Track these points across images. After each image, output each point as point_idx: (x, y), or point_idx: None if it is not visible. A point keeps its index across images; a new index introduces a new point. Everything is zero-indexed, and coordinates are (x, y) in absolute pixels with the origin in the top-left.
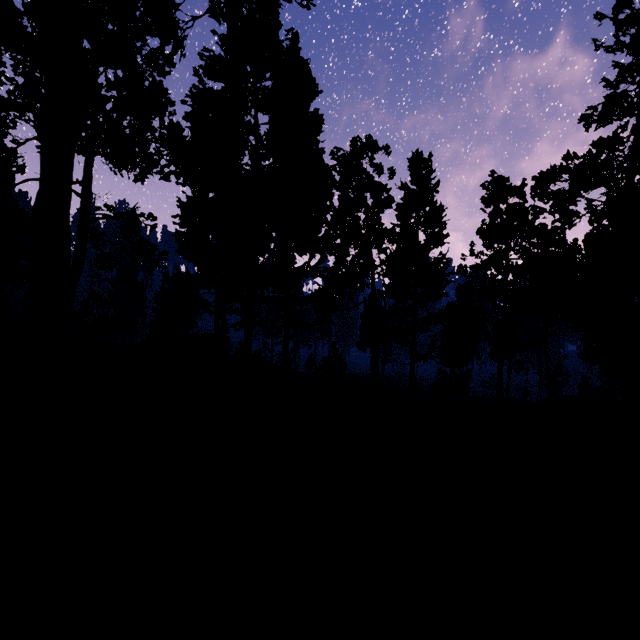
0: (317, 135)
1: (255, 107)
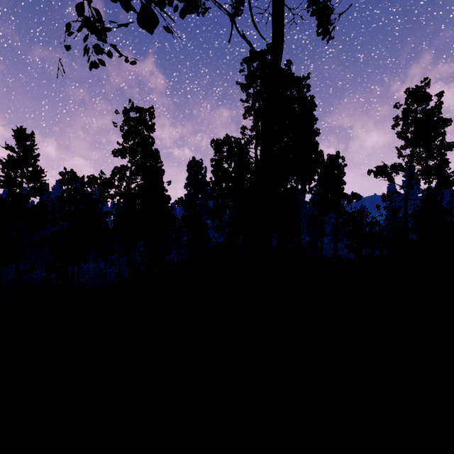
0: None
1: None
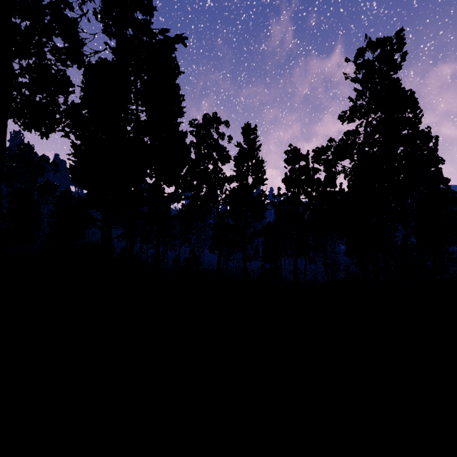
0: (180, 103)
1: (136, 98)
